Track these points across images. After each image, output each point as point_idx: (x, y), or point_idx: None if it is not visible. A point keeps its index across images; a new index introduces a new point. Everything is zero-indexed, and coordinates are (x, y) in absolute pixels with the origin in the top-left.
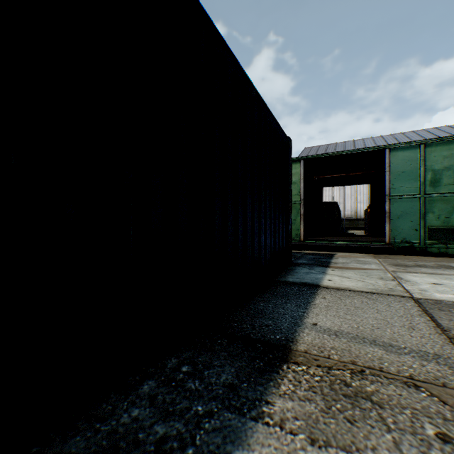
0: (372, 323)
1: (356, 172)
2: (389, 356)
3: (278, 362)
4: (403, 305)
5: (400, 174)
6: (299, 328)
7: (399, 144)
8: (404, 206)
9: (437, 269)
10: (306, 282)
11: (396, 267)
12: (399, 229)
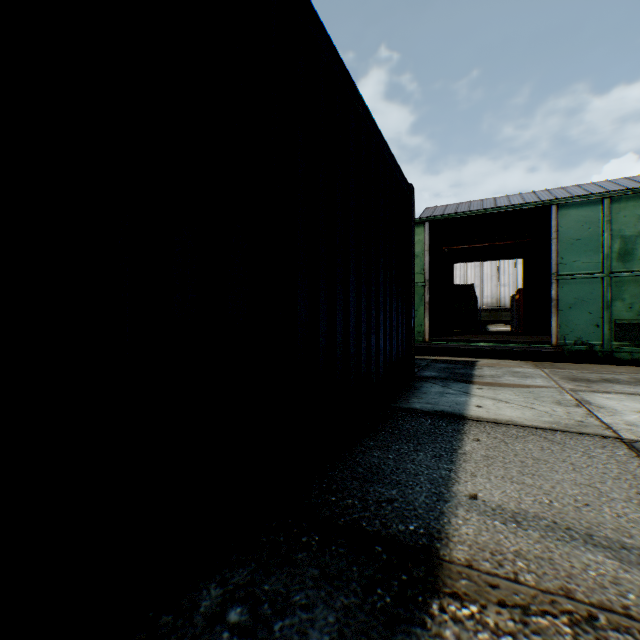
0: (573, 492)
1: (504, 241)
2: (629, 574)
3: (420, 595)
4: (611, 454)
5: (573, 243)
6: (446, 505)
7: (572, 198)
8: (579, 290)
9: (637, 386)
10: (443, 410)
11: (575, 383)
12: (571, 324)
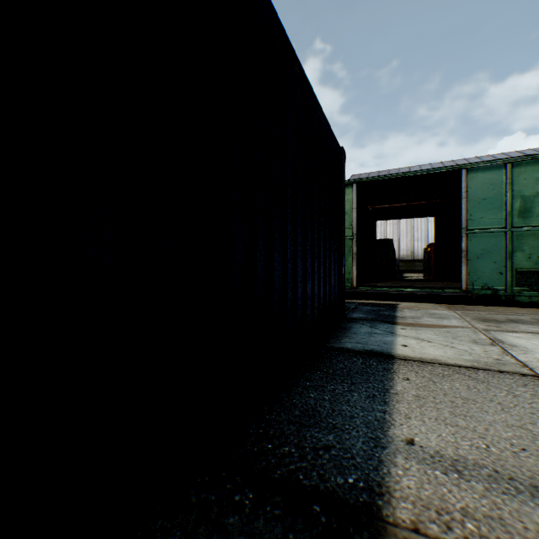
0: (507, 435)
1: (419, 201)
2: None
3: None
4: (534, 392)
5: (480, 202)
6: (384, 452)
7: (479, 163)
8: (486, 242)
9: None
10: (373, 350)
11: (486, 324)
12: (478, 272)
